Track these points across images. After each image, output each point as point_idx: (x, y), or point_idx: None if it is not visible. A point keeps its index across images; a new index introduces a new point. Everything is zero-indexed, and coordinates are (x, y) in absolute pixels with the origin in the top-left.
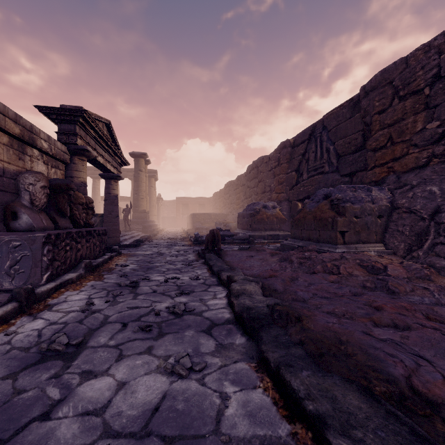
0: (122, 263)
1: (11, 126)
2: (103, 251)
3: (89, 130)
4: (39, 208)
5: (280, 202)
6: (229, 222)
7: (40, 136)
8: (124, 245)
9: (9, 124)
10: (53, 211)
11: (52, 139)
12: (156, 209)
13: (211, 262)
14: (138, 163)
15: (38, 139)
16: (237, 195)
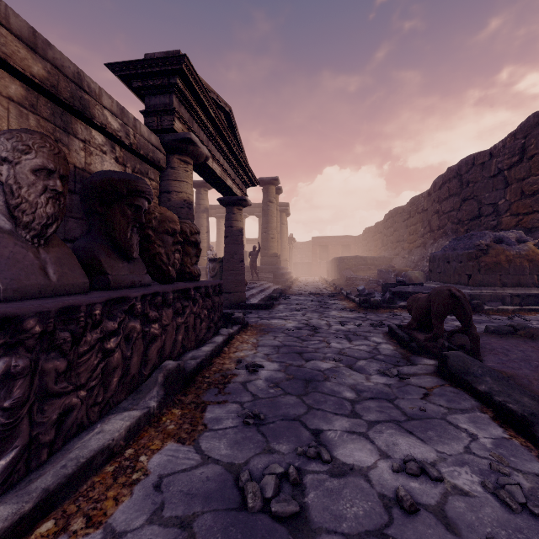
0: (249, 353)
1: (18, 54)
2: (215, 324)
3: (195, 109)
4: (36, 232)
5: (530, 231)
6: (404, 270)
7: (102, 102)
8: (251, 305)
9: (11, 45)
10: (98, 246)
11: (130, 116)
12: (287, 253)
13: (489, 388)
14: (267, 191)
15: (97, 106)
16: (410, 228)
